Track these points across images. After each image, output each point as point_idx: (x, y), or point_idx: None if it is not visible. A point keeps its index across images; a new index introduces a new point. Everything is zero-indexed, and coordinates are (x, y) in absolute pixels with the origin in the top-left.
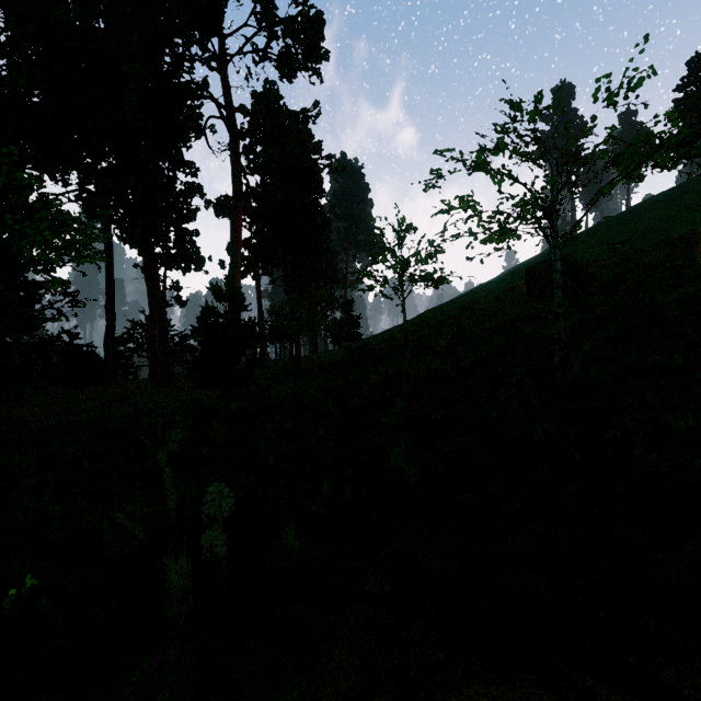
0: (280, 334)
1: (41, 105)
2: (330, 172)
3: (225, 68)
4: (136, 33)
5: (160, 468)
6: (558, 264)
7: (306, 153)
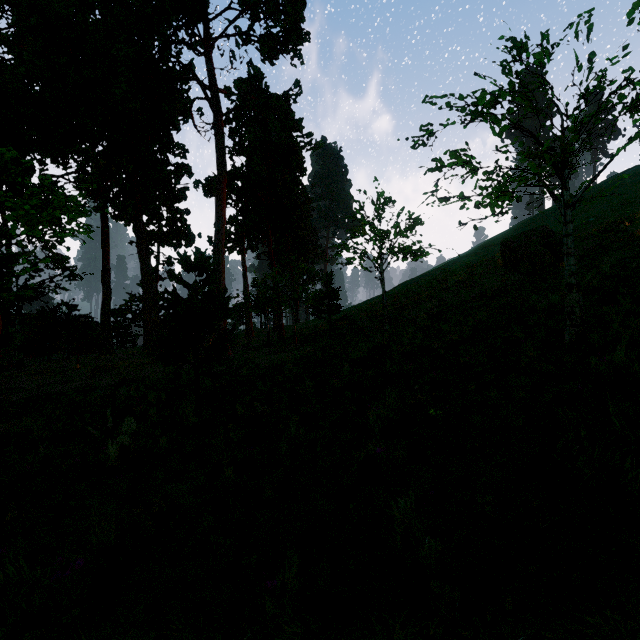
0: (263, 306)
1: (40, 92)
2: (310, 148)
3: (209, 50)
4: (122, 14)
5: (109, 463)
6: (569, 227)
7: (286, 130)
